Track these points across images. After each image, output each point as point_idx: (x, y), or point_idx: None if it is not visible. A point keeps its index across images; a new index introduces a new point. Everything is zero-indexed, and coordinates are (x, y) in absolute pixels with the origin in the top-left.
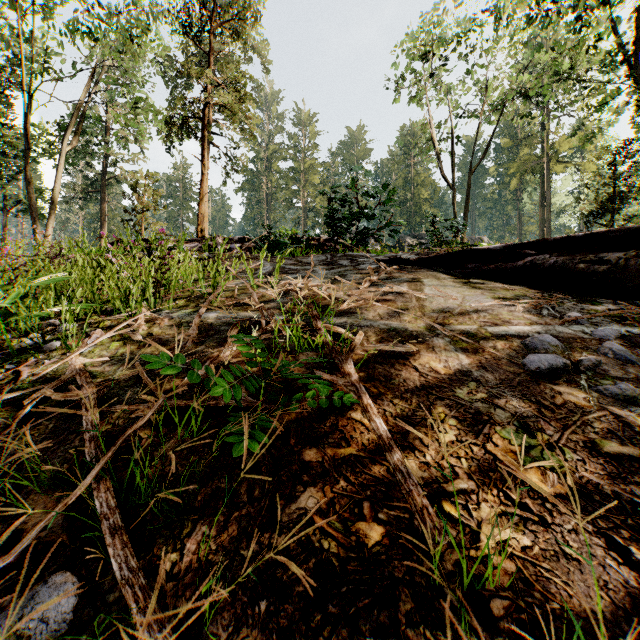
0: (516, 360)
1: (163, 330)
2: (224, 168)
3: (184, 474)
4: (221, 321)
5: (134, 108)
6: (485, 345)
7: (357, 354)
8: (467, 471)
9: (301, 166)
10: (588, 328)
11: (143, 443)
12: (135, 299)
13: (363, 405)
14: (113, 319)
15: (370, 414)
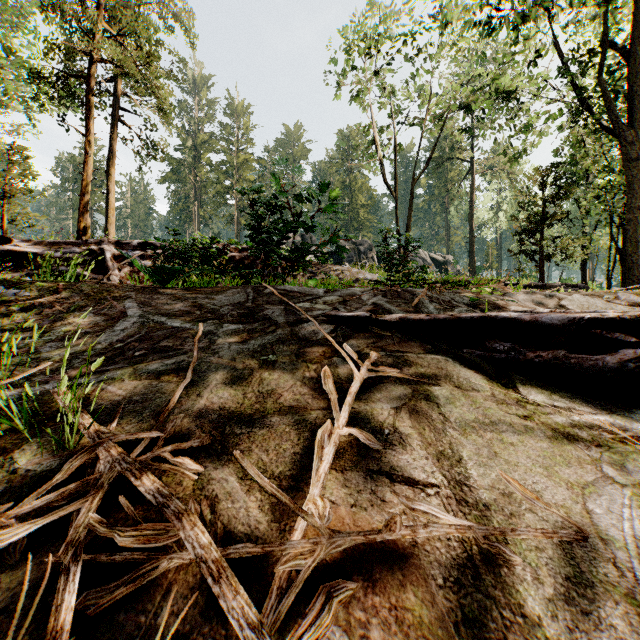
0: None
1: None
2: (138, 153)
3: None
4: None
5: None
6: None
7: None
8: None
9: (234, 160)
10: None
11: None
12: None
13: None
14: None
15: None
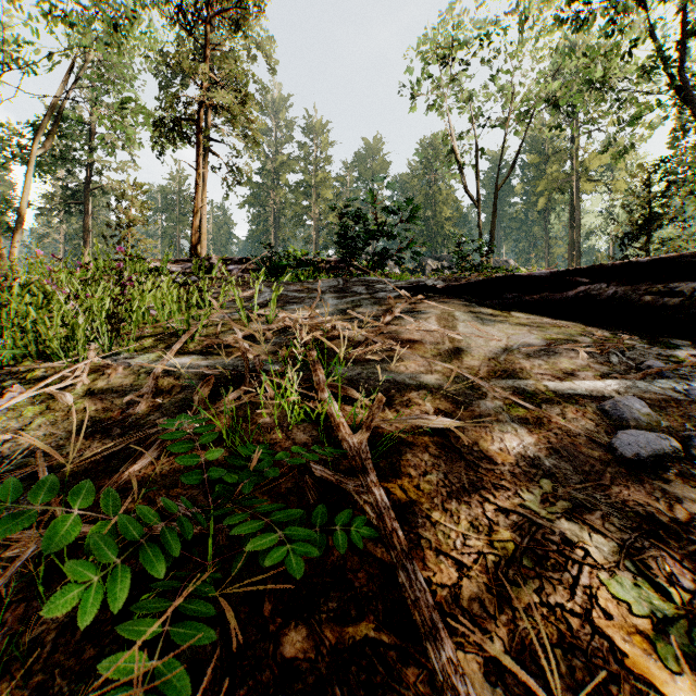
0: (598, 437)
1: (110, 385)
2: (225, 179)
3: (63, 693)
4: (193, 372)
5: (119, 108)
6: (550, 412)
7: (375, 427)
8: (570, 681)
9: (312, 179)
10: (678, 384)
11: (11, 613)
12: (84, 339)
13: (385, 533)
14: (49, 367)
15: (397, 552)
